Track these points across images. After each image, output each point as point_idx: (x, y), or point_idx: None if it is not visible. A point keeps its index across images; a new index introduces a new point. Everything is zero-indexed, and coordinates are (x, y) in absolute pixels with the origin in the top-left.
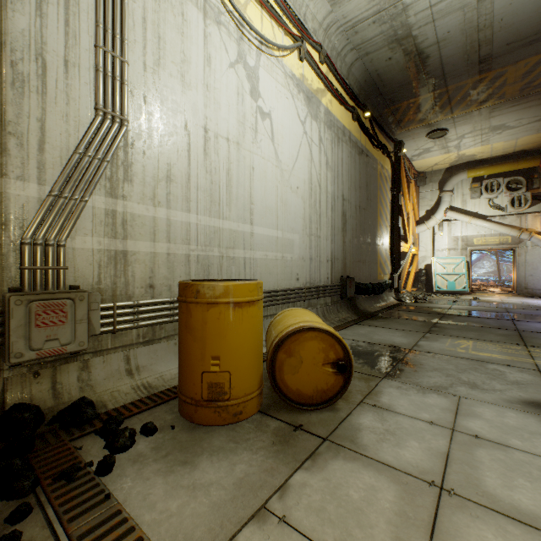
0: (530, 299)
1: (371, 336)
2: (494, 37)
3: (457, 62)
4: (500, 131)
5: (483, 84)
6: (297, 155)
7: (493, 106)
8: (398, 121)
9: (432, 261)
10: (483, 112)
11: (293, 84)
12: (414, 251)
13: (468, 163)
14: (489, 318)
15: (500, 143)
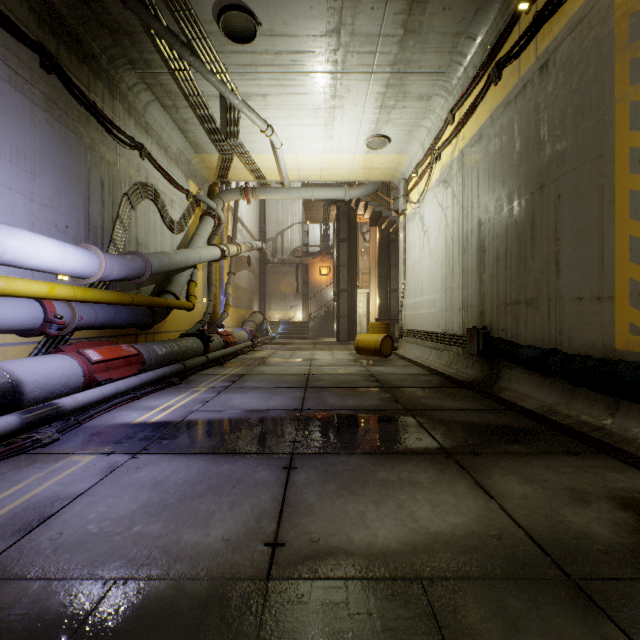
0: None
1: (394, 367)
2: None
3: None
4: None
5: None
6: (438, 234)
7: None
8: None
9: None
10: None
11: (436, 187)
12: None
13: None
14: (334, 409)
15: None
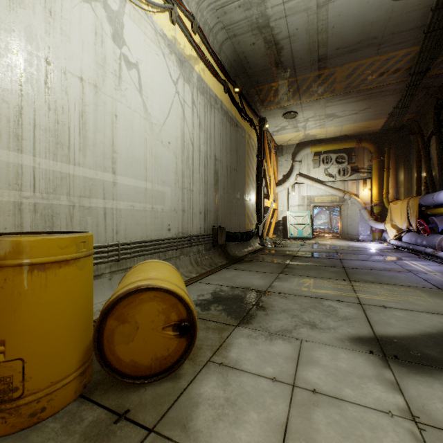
0: (350, 242)
1: (235, 280)
2: (328, 41)
3: (303, 57)
4: (332, 118)
5: (321, 79)
6: (169, 112)
7: (327, 98)
8: (262, 100)
9: (287, 214)
10: (321, 102)
11: (165, 44)
12: (275, 206)
13: (311, 141)
14: (325, 258)
15: (332, 128)
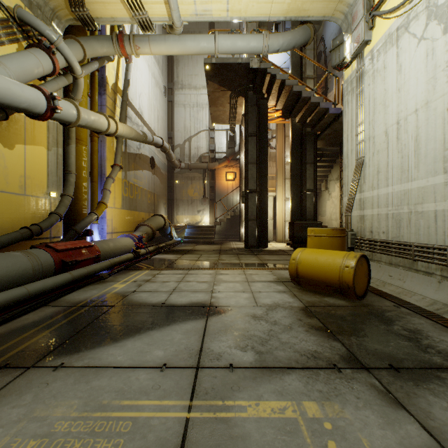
0: None
1: None
2: None
3: None
4: None
5: None
6: None
7: None
8: None
9: None
10: None
11: None
12: None
13: None
14: None
15: None
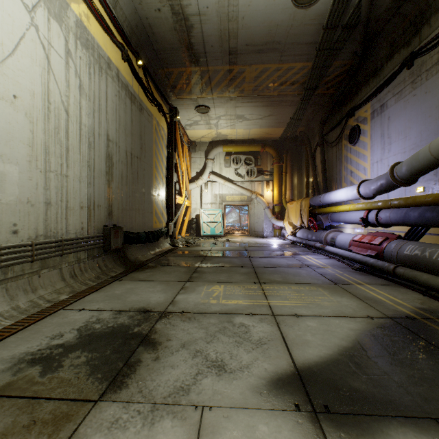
0: (257, 239)
1: (126, 298)
2: (239, 33)
3: (215, 44)
4: (242, 120)
5: (232, 75)
6: (16, 48)
7: (238, 97)
8: (172, 86)
9: (200, 212)
10: (232, 101)
11: None
12: (188, 204)
13: (223, 141)
14: (235, 257)
15: (241, 130)
